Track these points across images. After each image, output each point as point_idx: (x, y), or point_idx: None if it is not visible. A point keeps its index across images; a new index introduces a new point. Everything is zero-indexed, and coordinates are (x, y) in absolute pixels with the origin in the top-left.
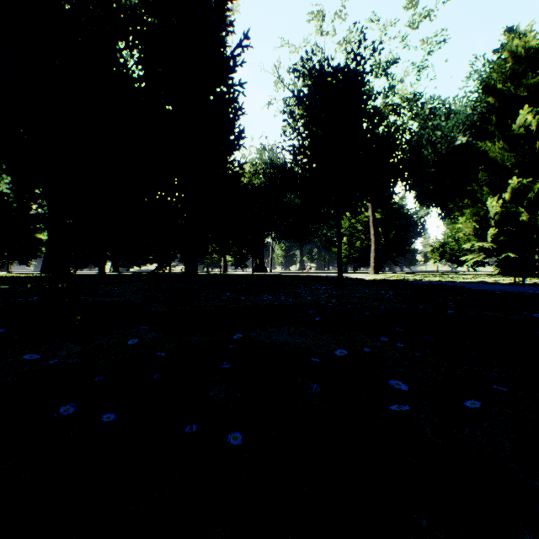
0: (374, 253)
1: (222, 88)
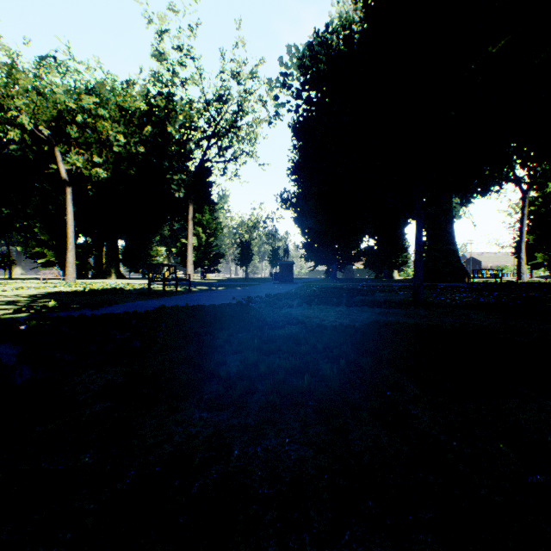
0: None
1: None
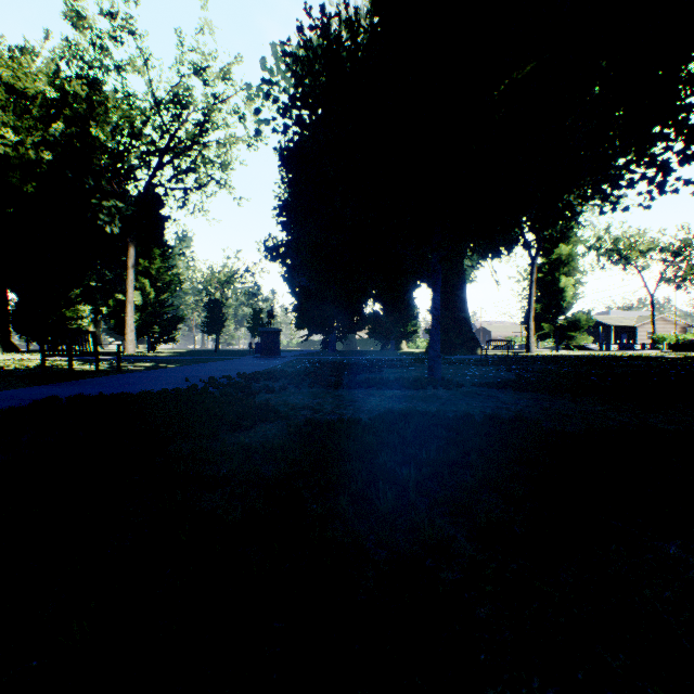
0: None
1: None
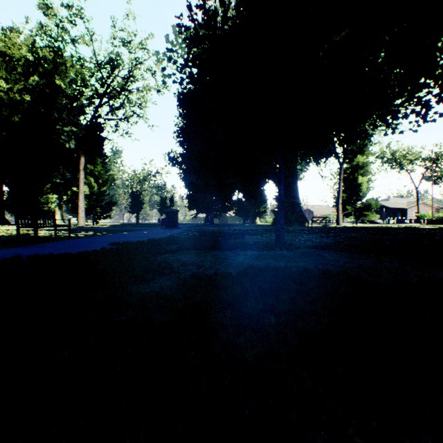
0: None
1: None
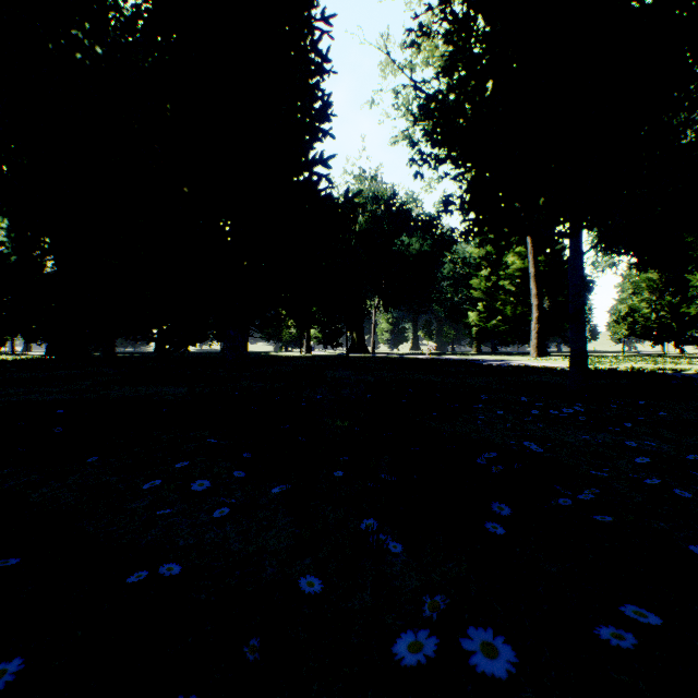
0: (537, 323)
1: (292, 24)
